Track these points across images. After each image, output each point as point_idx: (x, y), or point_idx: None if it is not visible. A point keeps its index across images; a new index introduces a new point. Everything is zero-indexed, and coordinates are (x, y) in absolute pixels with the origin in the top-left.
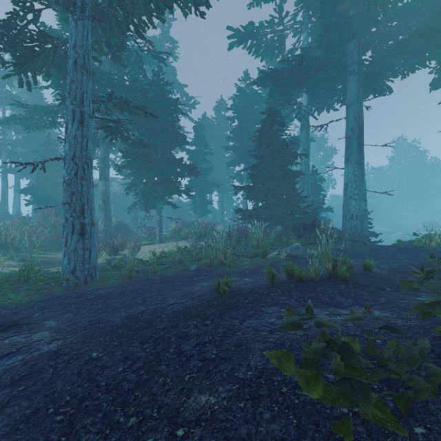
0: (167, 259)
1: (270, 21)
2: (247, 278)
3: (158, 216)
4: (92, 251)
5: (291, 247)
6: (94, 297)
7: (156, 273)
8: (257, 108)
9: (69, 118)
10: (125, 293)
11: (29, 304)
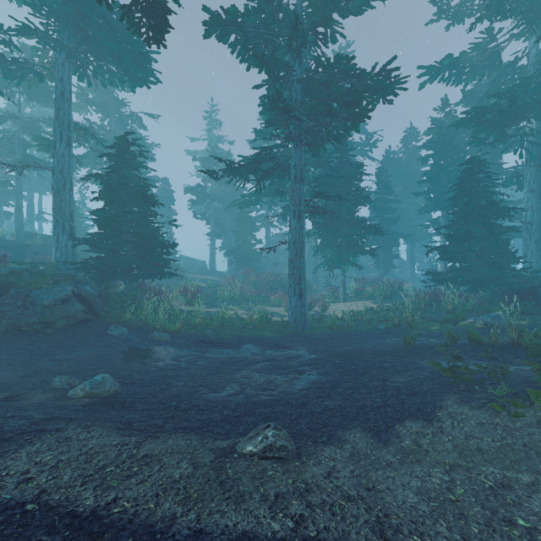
0: (357, 318)
1: (475, 46)
2: (433, 340)
3: (341, 276)
4: (305, 307)
5: (489, 316)
6: (313, 339)
7: (350, 328)
8: (461, 136)
9: (291, 216)
10: (333, 339)
11: (279, 338)
